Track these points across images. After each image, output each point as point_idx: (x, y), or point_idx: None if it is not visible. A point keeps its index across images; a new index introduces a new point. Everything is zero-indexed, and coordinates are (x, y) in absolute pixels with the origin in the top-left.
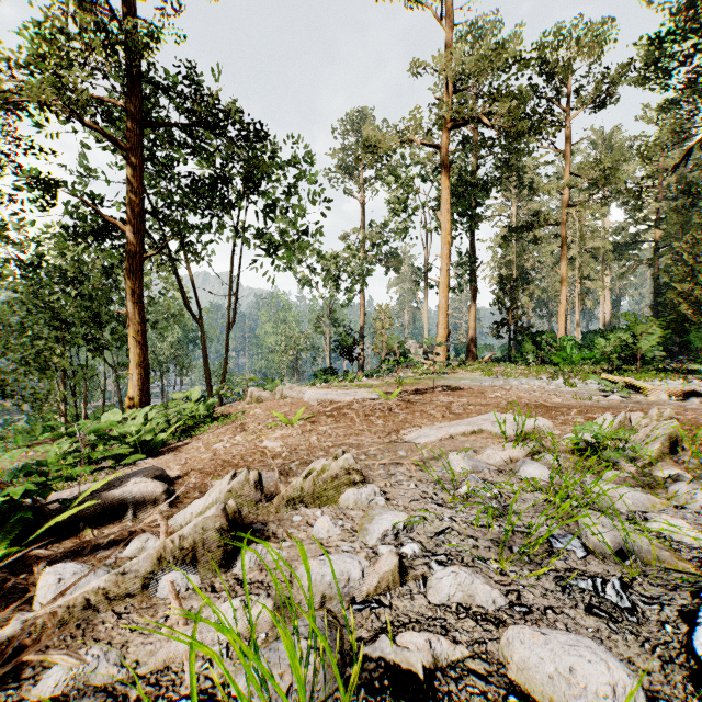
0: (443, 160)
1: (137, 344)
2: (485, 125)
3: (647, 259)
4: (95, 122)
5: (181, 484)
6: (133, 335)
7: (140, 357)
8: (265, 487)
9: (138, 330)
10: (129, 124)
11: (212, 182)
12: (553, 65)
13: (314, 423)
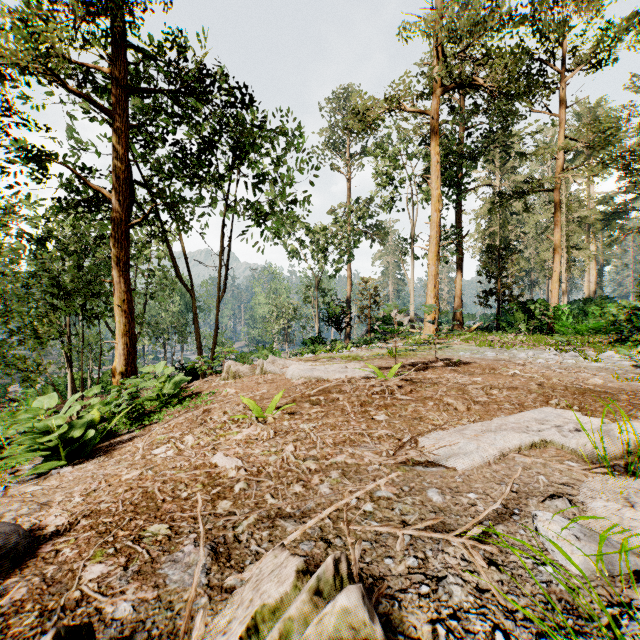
0: (433, 126)
1: (123, 313)
2: (476, 89)
3: (638, 227)
4: (79, 86)
5: (41, 560)
6: (118, 303)
7: (126, 326)
8: (171, 608)
9: (124, 299)
10: (114, 90)
11: (198, 149)
12: (548, 24)
13: (293, 416)
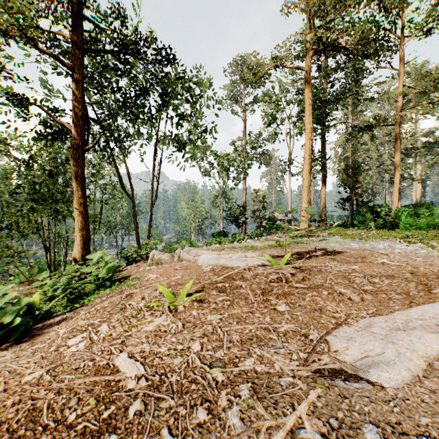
0: (306, 77)
1: (80, 214)
2: (338, 51)
3: None
4: (46, 47)
5: None
6: (76, 207)
7: (82, 223)
8: None
9: (80, 204)
10: (73, 50)
11: (135, 94)
12: (391, 2)
13: (202, 305)
